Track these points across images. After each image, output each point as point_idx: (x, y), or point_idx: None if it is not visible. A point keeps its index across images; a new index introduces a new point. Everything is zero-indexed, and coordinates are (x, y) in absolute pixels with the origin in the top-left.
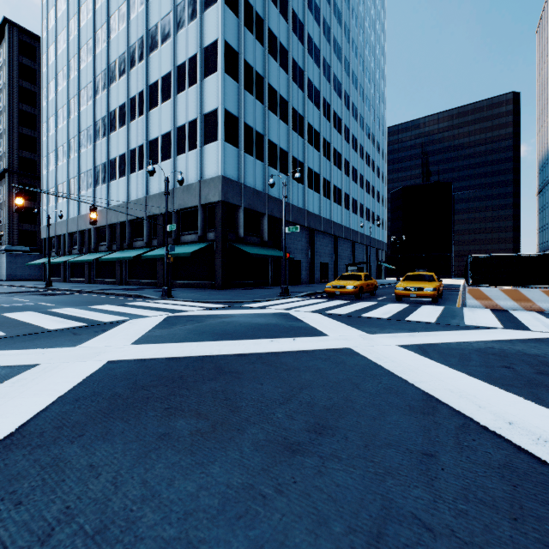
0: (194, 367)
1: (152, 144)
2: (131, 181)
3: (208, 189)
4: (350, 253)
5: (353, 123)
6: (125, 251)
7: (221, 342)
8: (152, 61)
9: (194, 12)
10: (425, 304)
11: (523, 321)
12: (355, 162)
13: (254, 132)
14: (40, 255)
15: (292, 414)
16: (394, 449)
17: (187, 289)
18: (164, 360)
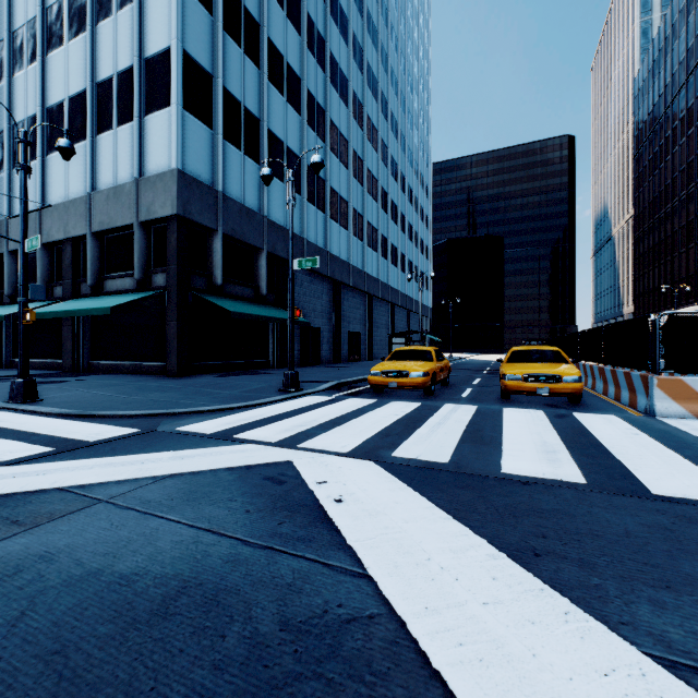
0: None
1: (52, 114)
2: (15, 181)
3: (152, 193)
4: (388, 320)
5: (393, 141)
6: (2, 307)
7: None
8: None
9: None
10: (566, 407)
11: None
12: (395, 195)
13: (242, 110)
14: None
15: None
16: None
17: (109, 377)
18: None
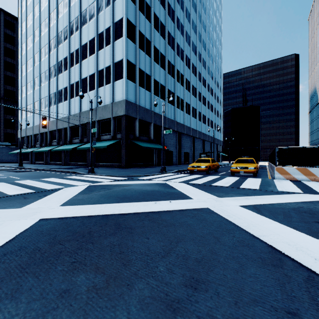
0: (100, 224)
1: (83, 81)
2: (71, 103)
3: (117, 107)
4: (201, 147)
5: (203, 70)
6: (67, 145)
7: (121, 204)
8: (83, 31)
9: (108, 1)
10: (249, 177)
11: (314, 188)
12: (204, 93)
13: (145, 74)
14: (17, 147)
15: (171, 268)
16: (260, 306)
17: (104, 168)
18: (80, 218)
